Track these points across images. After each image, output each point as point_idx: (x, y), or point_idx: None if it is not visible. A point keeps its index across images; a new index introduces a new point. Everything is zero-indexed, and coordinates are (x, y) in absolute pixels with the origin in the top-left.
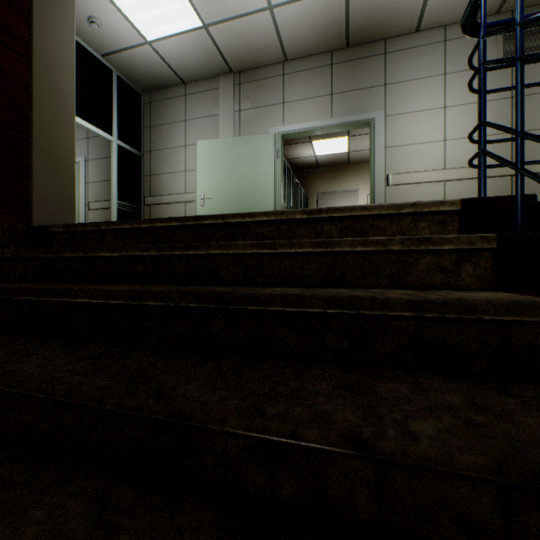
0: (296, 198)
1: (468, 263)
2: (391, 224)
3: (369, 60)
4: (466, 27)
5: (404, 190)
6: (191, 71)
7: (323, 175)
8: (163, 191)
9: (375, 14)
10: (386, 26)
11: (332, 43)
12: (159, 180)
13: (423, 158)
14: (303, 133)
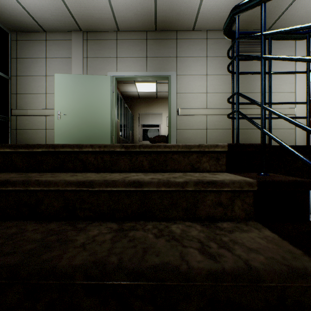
0: (126, 116)
1: (239, 200)
2: (185, 158)
3: (168, 41)
4: (226, 31)
5: (186, 118)
6: (50, 23)
7: (142, 103)
8: (27, 106)
9: (171, 15)
10: (177, 23)
11: (146, 26)
12: (25, 98)
13: (196, 101)
14: (129, 78)
